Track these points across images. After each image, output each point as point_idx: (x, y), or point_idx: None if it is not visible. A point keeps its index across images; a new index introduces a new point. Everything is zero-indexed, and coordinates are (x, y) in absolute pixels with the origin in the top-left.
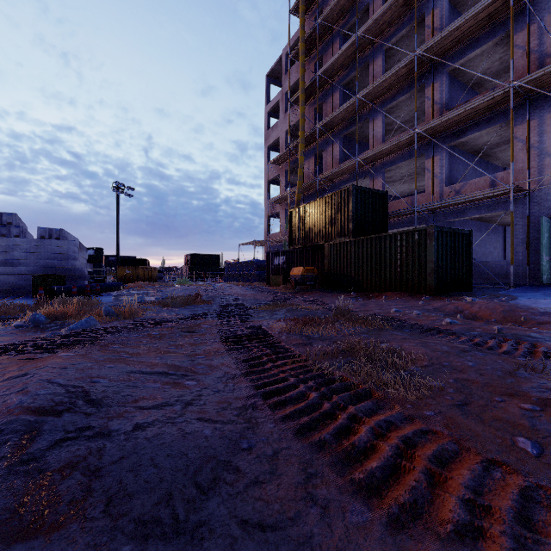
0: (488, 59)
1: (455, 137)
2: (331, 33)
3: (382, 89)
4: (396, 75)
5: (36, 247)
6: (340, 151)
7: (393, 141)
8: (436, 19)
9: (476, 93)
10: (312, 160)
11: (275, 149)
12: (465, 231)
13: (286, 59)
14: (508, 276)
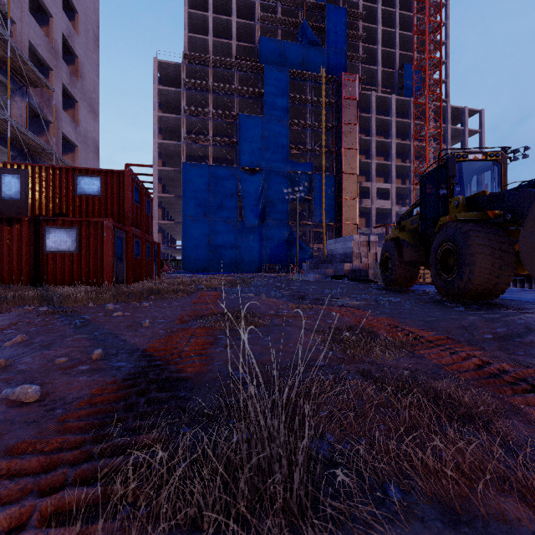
0: None
1: None
2: None
3: None
4: None
5: None
6: None
7: None
8: None
9: None
10: None
11: None
12: None
13: None
14: None
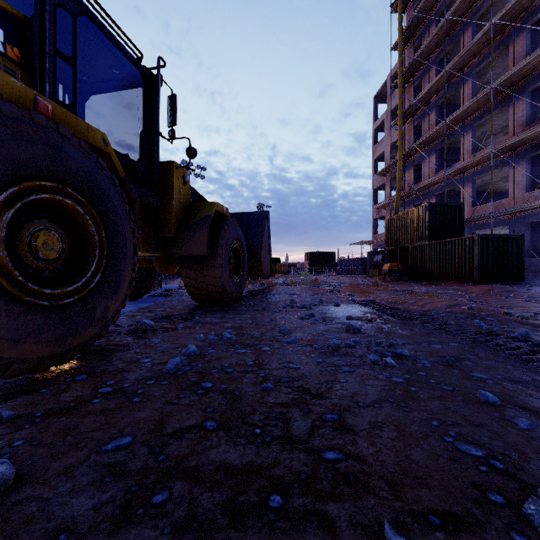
0: None
1: (534, 149)
2: (428, 61)
3: (469, 112)
4: (478, 101)
5: None
6: (436, 162)
7: (474, 159)
8: (517, 47)
9: None
10: (412, 170)
11: (382, 159)
12: (515, 235)
13: (390, 84)
14: None
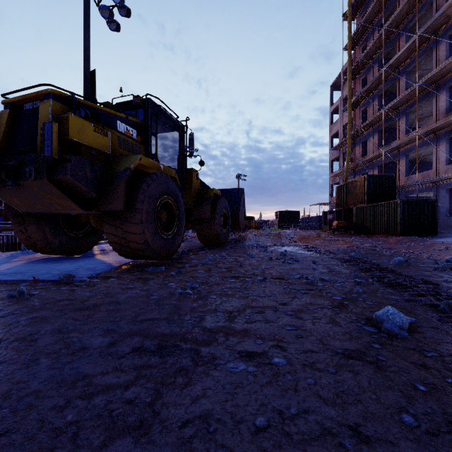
0: None
1: (451, 132)
2: (372, 60)
3: (402, 102)
4: (409, 94)
5: None
6: (378, 140)
7: (404, 139)
8: (439, 52)
9: None
10: (360, 146)
11: (337, 136)
12: (430, 200)
13: (343, 76)
14: None
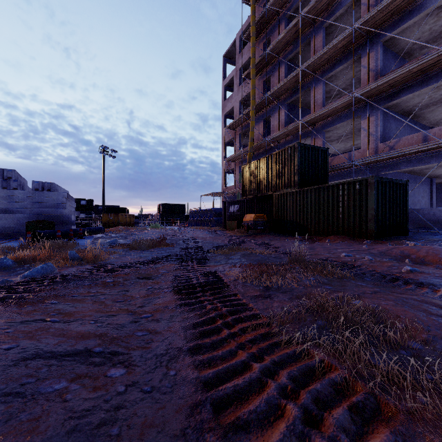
0: (419, 30)
1: (389, 99)
2: (278, 16)
3: (323, 61)
4: (335, 47)
5: (31, 198)
6: (285, 116)
7: (333, 105)
8: None
9: (406, 61)
10: (262, 124)
11: (231, 117)
12: (402, 181)
13: (239, 42)
14: (440, 222)
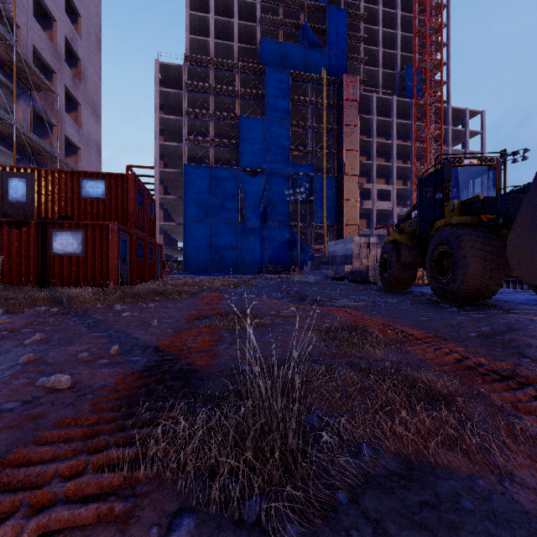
0: None
1: None
2: None
3: None
4: None
5: None
6: None
7: None
8: None
9: None
10: None
11: None
12: None
13: None
14: None
